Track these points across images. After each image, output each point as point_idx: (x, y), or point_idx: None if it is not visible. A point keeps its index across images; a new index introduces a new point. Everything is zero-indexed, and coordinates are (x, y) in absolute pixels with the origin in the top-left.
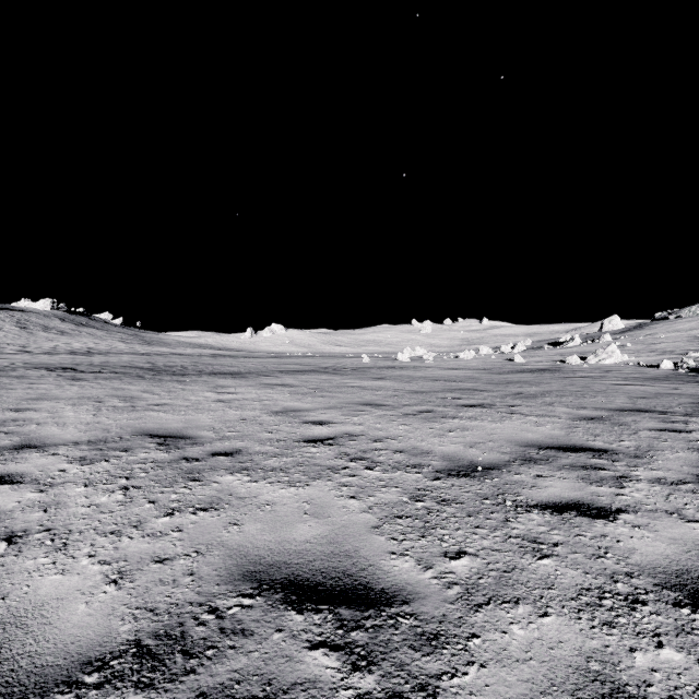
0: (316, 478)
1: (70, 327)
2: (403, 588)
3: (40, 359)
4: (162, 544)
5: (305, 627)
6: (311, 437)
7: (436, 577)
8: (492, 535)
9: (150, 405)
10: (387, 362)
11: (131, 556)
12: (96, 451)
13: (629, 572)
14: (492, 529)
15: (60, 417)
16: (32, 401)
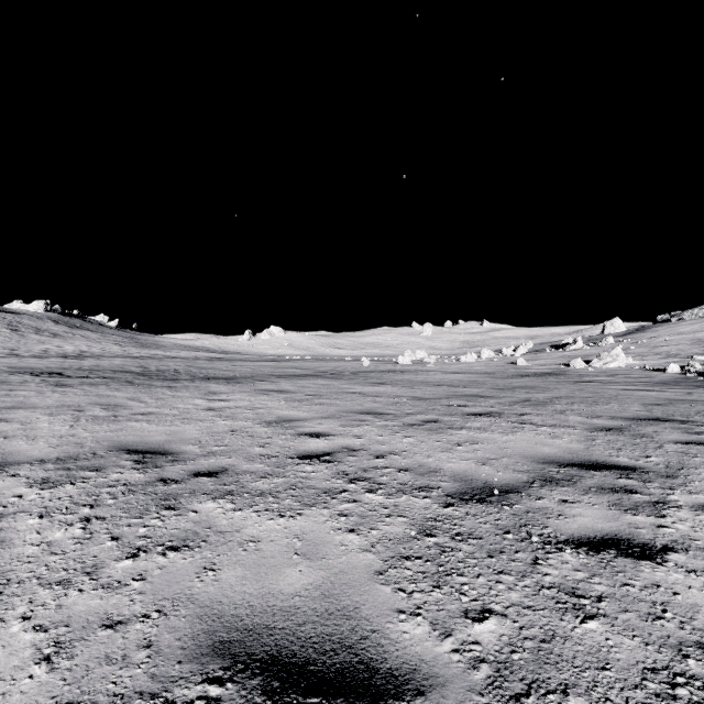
0: (310, 505)
1: (63, 329)
2: (416, 668)
3: (28, 363)
4: (117, 599)
5: None
6: (307, 452)
7: (457, 650)
8: (520, 585)
9: (134, 415)
10: (387, 365)
11: (76, 618)
12: (63, 471)
13: (700, 642)
14: (519, 575)
15: (32, 429)
16: (5, 410)
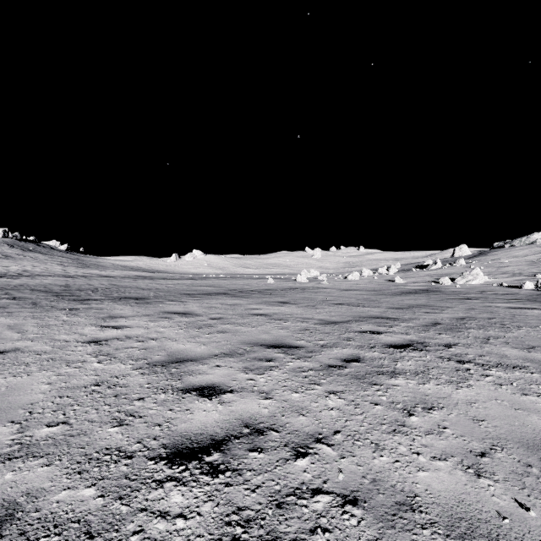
0: None
1: (16, 252)
2: None
3: None
4: None
5: None
6: (185, 439)
7: None
8: None
9: None
10: (288, 283)
11: None
12: None
13: None
14: None
15: None
16: None
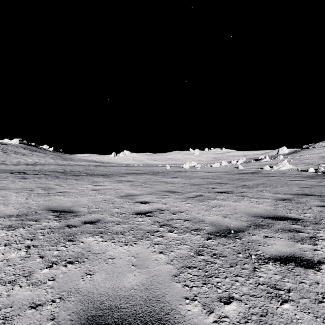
0: (140, 239)
1: (27, 152)
2: None
3: (9, 168)
4: (39, 291)
5: None
6: (139, 211)
7: (216, 321)
8: (247, 283)
9: (57, 192)
10: (178, 168)
11: (16, 302)
12: (19, 221)
13: None
14: (246, 277)
15: (7, 200)
16: None
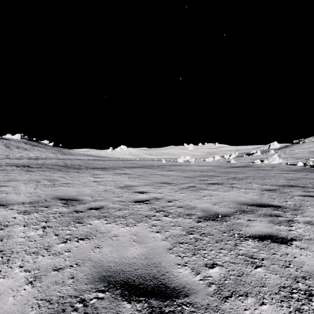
0: (139, 222)
1: (29, 146)
2: (185, 286)
3: (14, 161)
4: (59, 259)
5: (132, 312)
6: (138, 199)
7: (202, 279)
8: (229, 254)
9: (62, 184)
10: (173, 162)
11: (42, 267)
12: (32, 207)
13: (304, 276)
14: (229, 250)
15: (18, 190)
16: (6, 182)
